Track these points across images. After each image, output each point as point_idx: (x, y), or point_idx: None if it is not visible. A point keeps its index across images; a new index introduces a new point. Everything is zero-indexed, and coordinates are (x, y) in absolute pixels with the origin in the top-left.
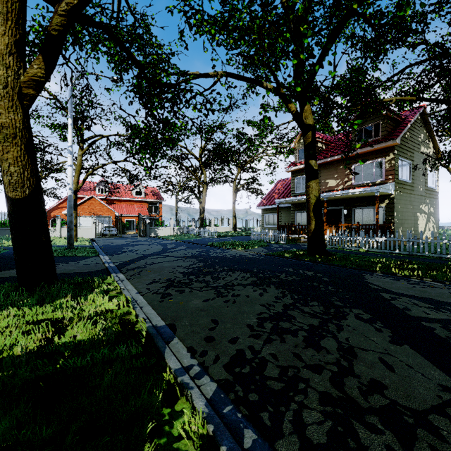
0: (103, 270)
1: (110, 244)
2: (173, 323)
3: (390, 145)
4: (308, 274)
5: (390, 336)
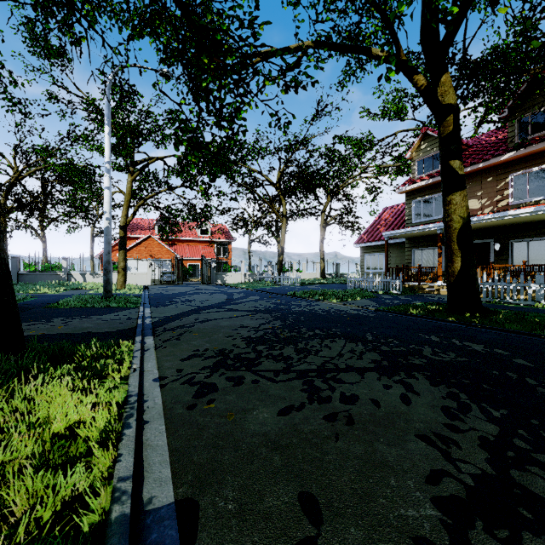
0: (128, 330)
1: (164, 292)
2: (193, 500)
3: None
4: (475, 349)
5: None
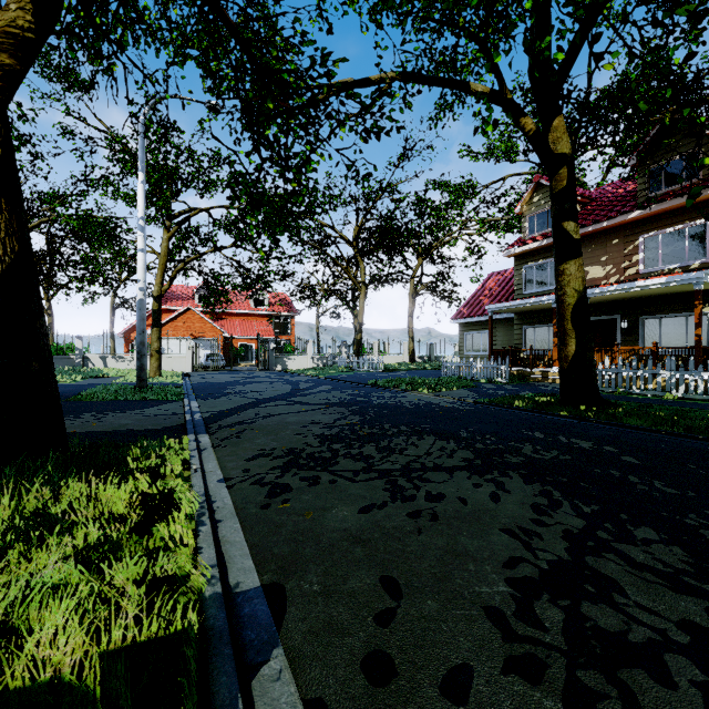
0: (176, 428)
1: (210, 381)
2: (279, 584)
3: None
4: (582, 446)
5: None
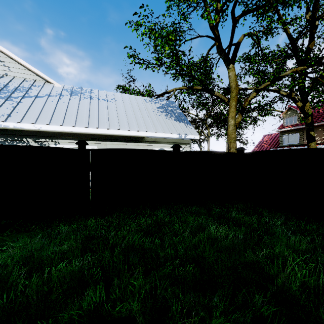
0: None
1: None
2: None
3: None
4: None
5: None
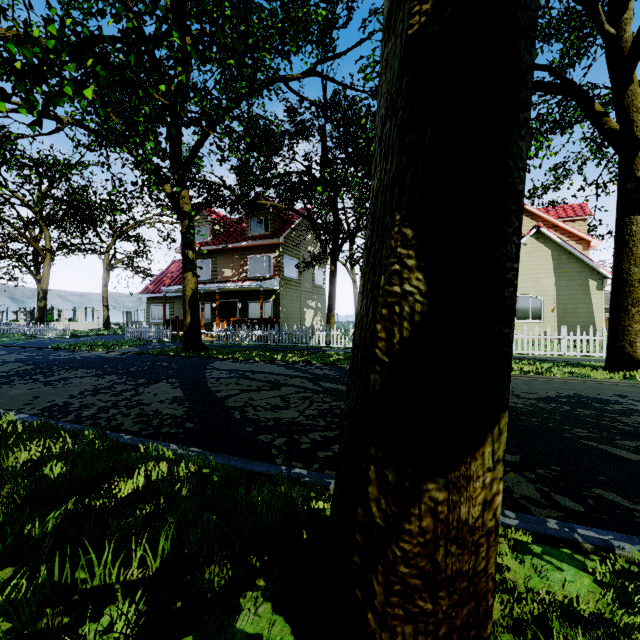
0: None
1: None
2: None
3: (276, 242)
4: (163, 365)
5: (176, 386)
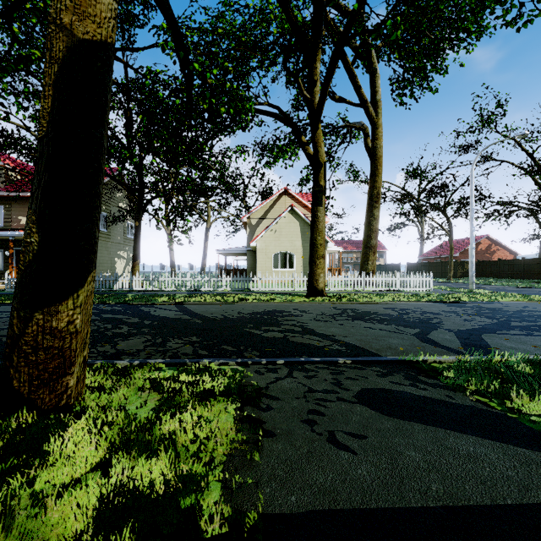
0: None
1: None
2: None
3: None
4: None
5: None
